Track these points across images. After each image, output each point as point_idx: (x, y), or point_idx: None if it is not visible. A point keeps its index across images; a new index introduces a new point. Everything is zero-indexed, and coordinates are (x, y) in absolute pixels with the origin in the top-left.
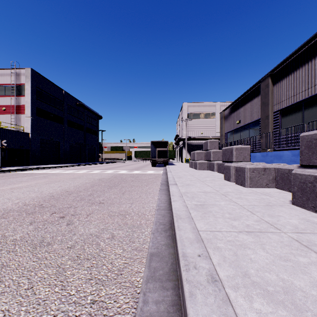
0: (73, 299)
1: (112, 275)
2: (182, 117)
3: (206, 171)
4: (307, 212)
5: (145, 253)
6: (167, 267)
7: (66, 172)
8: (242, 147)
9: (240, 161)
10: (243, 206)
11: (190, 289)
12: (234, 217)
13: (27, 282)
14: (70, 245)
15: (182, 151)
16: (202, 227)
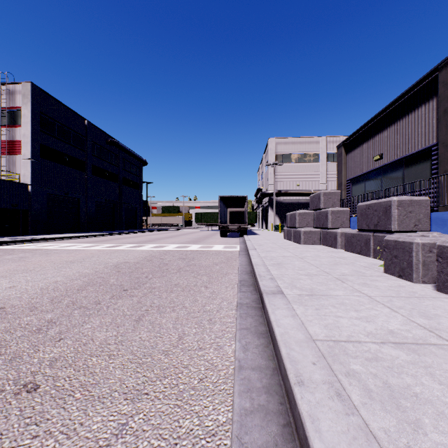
0: None
1: None
2: (266, 160)
3: (320, 247)
4: None
5: None
6: None
7: (74, 247)
8: (413, 199)
9: (408, 230)
10: None
11: None
12: None
13: None
14: None
15: (266, 213)
16: None
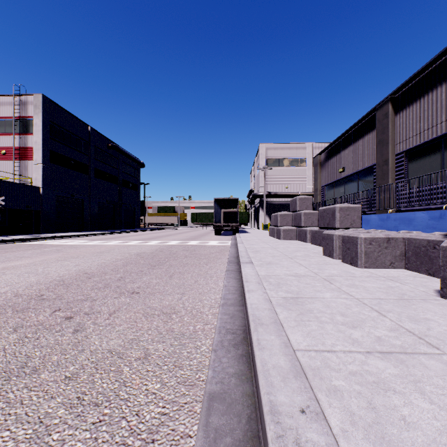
0: None
1: (135, 444)
2: (258, 164)
3: (295, 241)
4: None
5: (201, 391)
6: (240, 428)
7: (91, 243)
8: (350, 206)
9: (346, 228)
10: (363, 301)
11: None
12: (352, 321)
13: None
14: (69, 374)
15: (258, 213)
16: (301, 341)
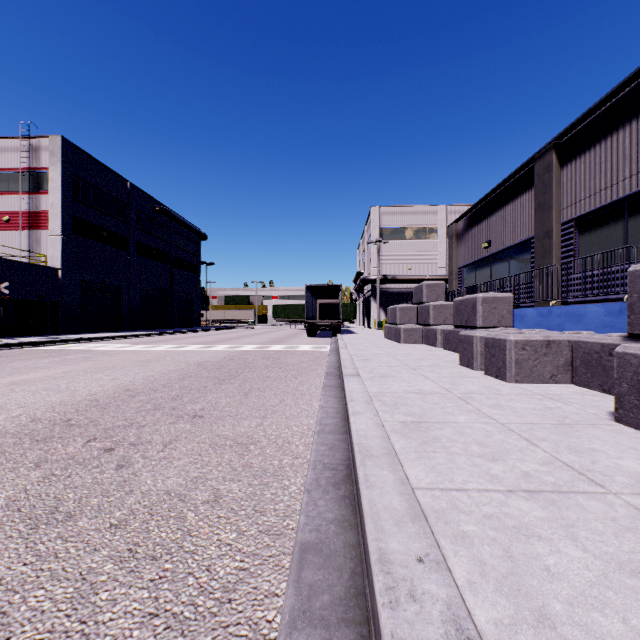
0: None
1: (207, 604)
2: (368, 235)
3: (420, 346)
4: None
5: (290, 541)
6: (341, 584)
7: (132, 348)
8: (497, 296)
9: (492, 326)
10: (509, 427)
11: None
12: (492, 452)
13: None
14: (116, 521)
15: (368, 306)
16: (422, 478)
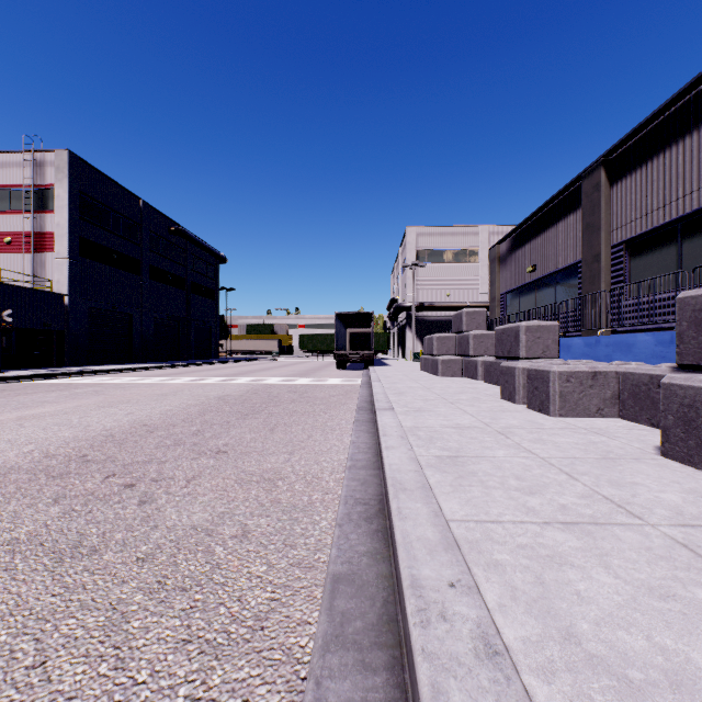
0: (142, 696)
1: (240, 631)
2: (403, 258)
3: (459, 378)
4: (700, 475)
5: (322, 574)
6: (374, 612)
7: (146, 381)
8: (542, 325)
9: (536, 357)
10: (550, 461)
11: (434, 677)
12: (530, 486)
13: (33, 648)
14: (142, 555)
15: (403, 336)
16: (456, 510)
